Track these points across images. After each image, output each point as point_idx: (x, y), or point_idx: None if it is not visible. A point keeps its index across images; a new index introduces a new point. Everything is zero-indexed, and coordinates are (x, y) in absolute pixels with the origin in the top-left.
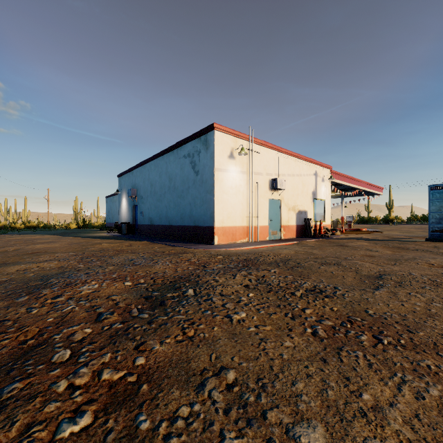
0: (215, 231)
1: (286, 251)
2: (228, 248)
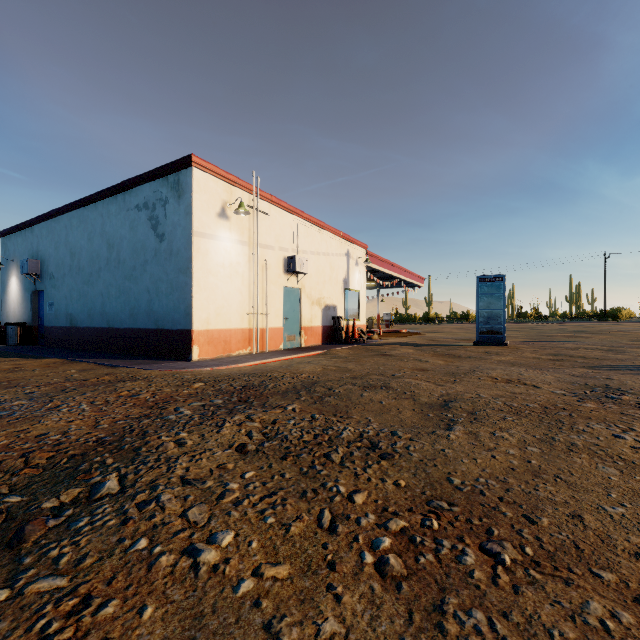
0: (194, 338)
1: (310, 368)
2: (215, 367)
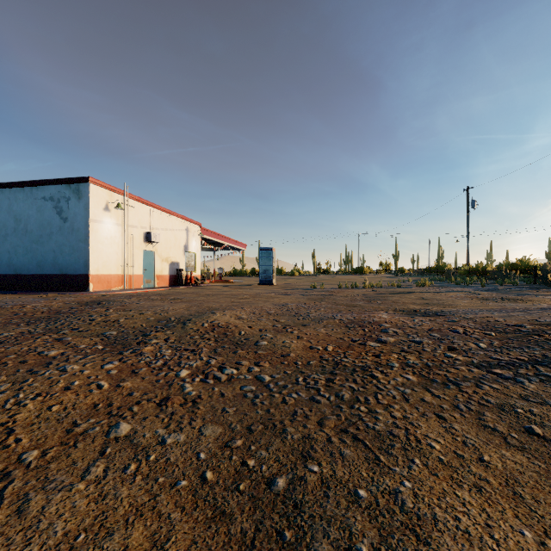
0: (90, 279)
1: (161, 292)
2: (108, 292)
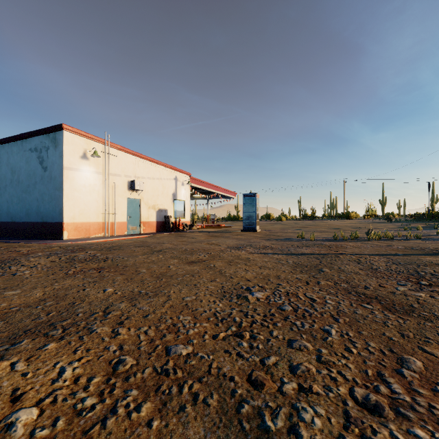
0: (65, 227)
1: (127, 241)
2: (74, 242)
